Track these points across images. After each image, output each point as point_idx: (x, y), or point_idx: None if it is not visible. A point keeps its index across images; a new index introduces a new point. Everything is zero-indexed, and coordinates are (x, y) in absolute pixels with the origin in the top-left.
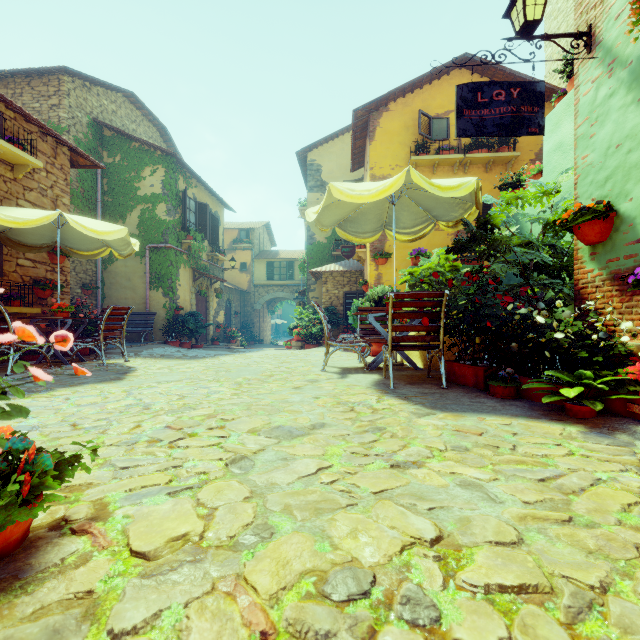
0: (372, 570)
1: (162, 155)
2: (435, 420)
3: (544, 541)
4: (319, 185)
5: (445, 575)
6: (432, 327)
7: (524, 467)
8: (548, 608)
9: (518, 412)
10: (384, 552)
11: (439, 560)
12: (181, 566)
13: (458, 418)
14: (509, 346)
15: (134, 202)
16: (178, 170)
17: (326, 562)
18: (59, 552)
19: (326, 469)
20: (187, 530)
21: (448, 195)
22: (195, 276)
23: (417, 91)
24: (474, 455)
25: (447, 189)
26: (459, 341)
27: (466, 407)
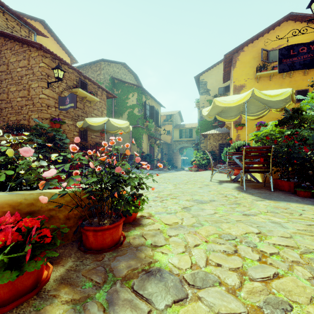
0: (235, 236)
1: (136, 87)
2: (264, 202)
3: (300, 238)
4: (205, 91)
5: (260, 240)
6: (265, 162)
7: (302, 220)
8: (294, 250)
9: (309, 203)
10: (239, 233)
11: (258, 237)
12: (179, 227)
13: (276, 203)
14: (308, 172)
15: (126, 108)
16: (142, 93)
17: (221, 232)
18: (146, 221)
19: (217, 213)
20: (177, 221)
21: (275, 99)
22: (149, 138)
23: (260, 38)
24: (280, 215)
25: (274, 96)
26: (280, 169)
27: (281, 199)
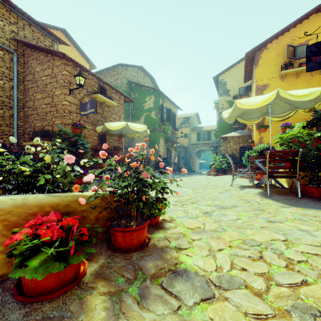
0: (260, 242)
1: (153, 91)
2: (291, 209)
3: None
4: (225, 92)
5: (286, 247)
6: (292, 167)
7: None
8: None
9: None
10: (264, 239)
11: (285, 244)
12: (202, 232)
13: (304, 210)
14: None
15: (142, 112)
16: (159, 96)
17: (245, 238)
18: (168, 225)
19: (240, 219)
20: (199, 226)
21: (302, 99)
22: (166, 141)
23: (285, 33)
24: (308, 223)
25: (302, 96)
26: (309, 174)
27: (310, 206)
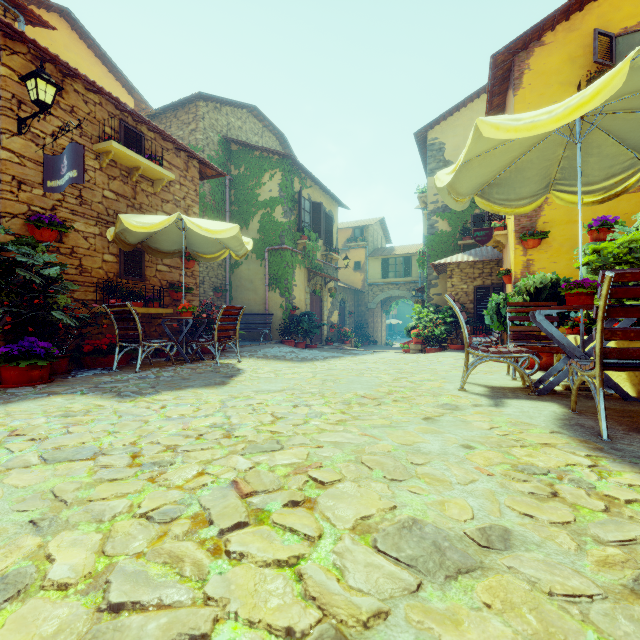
0: None
1: (279, 159)
2: None
3: None
4: (441, 166)
5: None
6: None
7: None
8: None
9: None
10: None
11: None
12: None
13: None
14: None
15: (255, 208)
16: (293, 172)
17: None
18: None
19: None
20: None
21: None
22: (310, 276)
23: (589, 6)
24: None
25: None
26: None
27: None
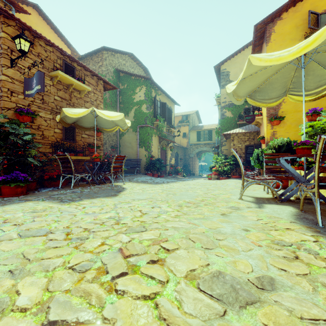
0: None
1: (144, 80)
2: None
3: None
4: (228, 83)
5: None
6: None
7: None
8: None
9: None
10: None
11: None
12: None
13: None
14: None
15: (132, 105)
16: (152, 87)
17: None
18: None
19: None
20: None
21: None
22: (160, 140)
23: None
24: None
25: None
26: None
27: None
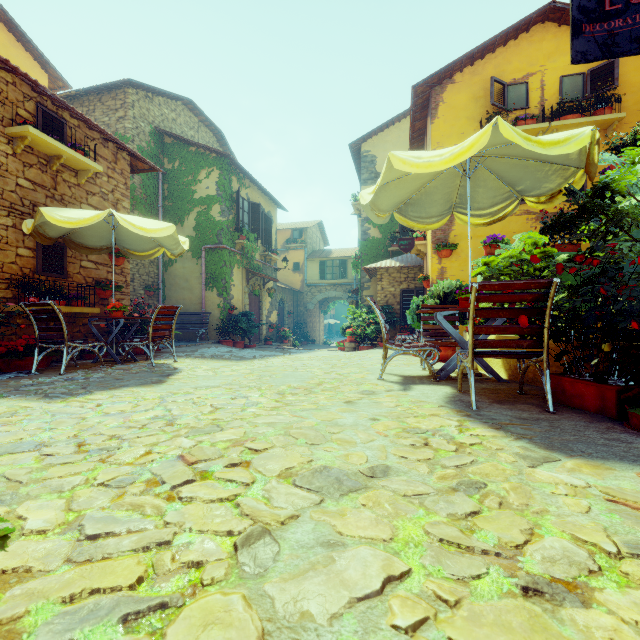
0: None
1: (216, 157)
2: (563, 474)
3: None
4: (373, 177)
5: None
6: (531, 328)
7: None
8: None
9: None
10: None
11: None
12: None
13: (602, 472)
14: None
15: (191, 205)
16: (232, 171)
17: None
18: None
19: (399, 582)
20: None
21: (552, 152)
22: (248, 276)
23: (488, 56)
24: None
25: (550, 144)
26: (572, 348)
27: (603, 449)
